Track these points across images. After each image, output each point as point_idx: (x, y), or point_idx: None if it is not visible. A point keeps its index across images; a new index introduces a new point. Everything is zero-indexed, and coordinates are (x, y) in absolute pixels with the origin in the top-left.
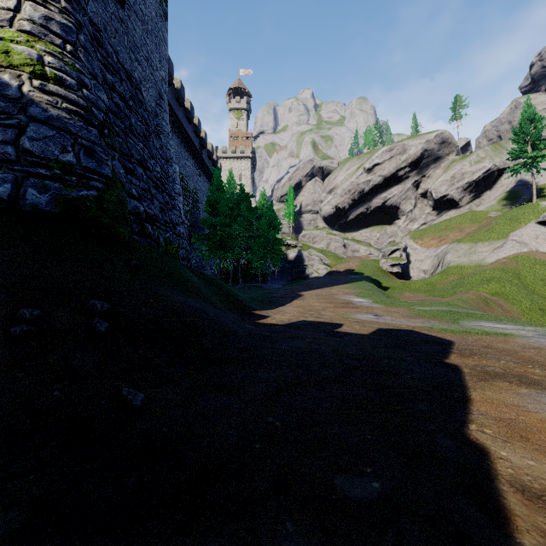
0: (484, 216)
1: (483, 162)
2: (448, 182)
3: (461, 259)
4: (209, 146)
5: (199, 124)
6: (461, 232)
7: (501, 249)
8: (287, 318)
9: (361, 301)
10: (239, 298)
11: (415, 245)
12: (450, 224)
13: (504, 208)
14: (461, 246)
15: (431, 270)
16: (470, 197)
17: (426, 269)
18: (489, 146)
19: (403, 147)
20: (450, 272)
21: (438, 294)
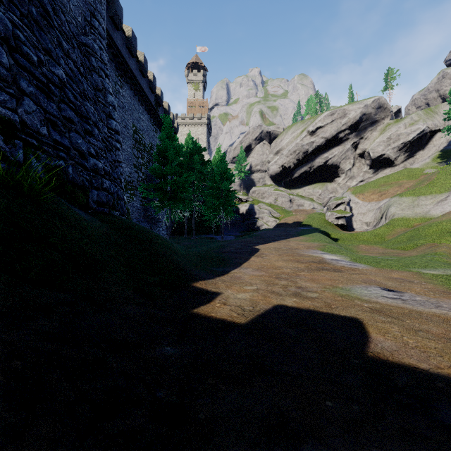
0: (420, 172)
1: (417, 124)
2: (384, 143)
3: (405, 212)
4: (165, 105)
5: (154, 80)
6: (400, 187)
7: (445, 202)
8: (248, 299)
9: (335, 259)
10: (175, 259)
11: (357, 199)
12: (388, 180)
13: (439, 165)
14: (403, 199)
15: (373, 223)
16: (404, 156)
17: (368, 221)
18: (421, 110)
19: (343, 111)
20: (396, 224)
21: (396, 247)
